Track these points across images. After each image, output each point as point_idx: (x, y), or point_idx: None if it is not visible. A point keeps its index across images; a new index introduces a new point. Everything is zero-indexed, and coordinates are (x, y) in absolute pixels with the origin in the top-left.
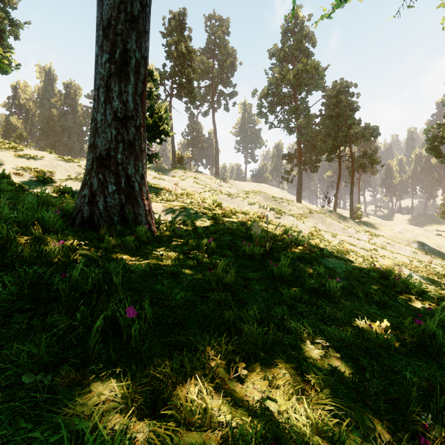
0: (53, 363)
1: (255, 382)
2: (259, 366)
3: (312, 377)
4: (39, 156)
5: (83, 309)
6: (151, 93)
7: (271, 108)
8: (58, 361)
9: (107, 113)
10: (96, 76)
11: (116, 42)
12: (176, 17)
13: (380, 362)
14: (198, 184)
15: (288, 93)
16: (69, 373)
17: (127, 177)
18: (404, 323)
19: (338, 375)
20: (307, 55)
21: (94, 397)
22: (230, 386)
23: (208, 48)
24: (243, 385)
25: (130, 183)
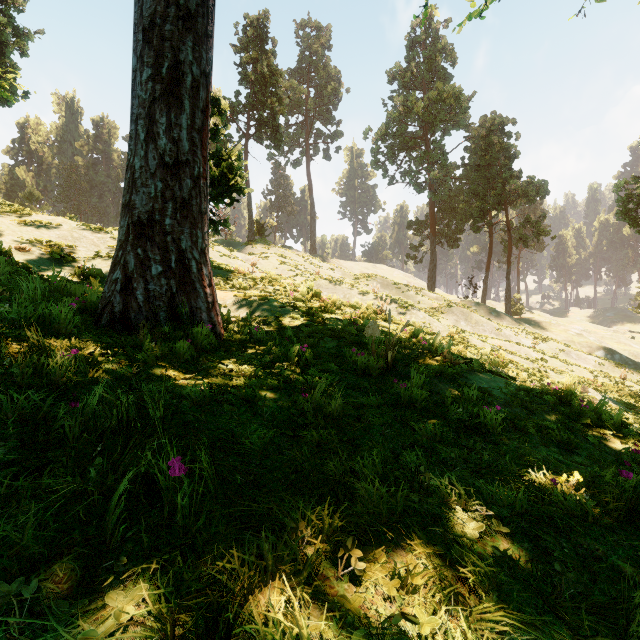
0: (45, 555)
1: (378, 581)
2: (384, 554)
3: (469, 570)
4: (54, 223)
5: (99, 462)
6: (217, 131)
7: (391, 155)
8: (54, 551)
9: (149, 157)
10: (133, 101)
11: (163, 50)
12: (255, 24)
13: (573, 541)
14: (286, 265)
15: (416, 133)
16: (72, 573)
17: (180, 253)
18: (603, 476)
19: (511, 565)
20: (444, 78)
21: (110, 617)
22: (338, 591)
23: (301, 68)
24: (358, 588)
25: (184, 261)
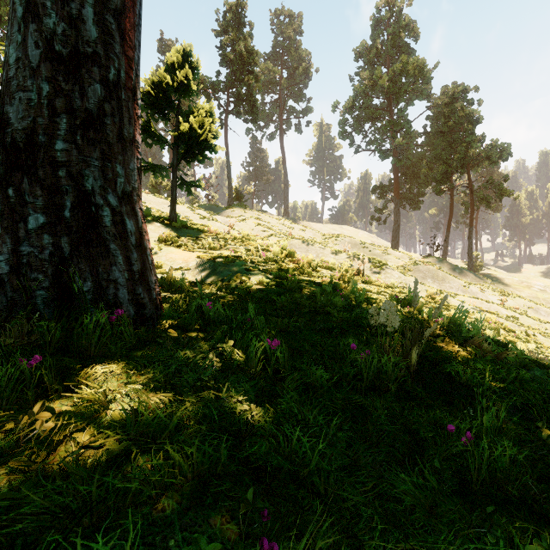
0: None
1: None
2: None
3: None
4: None
5: None
6: (188, 87)
7: (358, 126)
8: None
9: (29, 43)
10: None
11: None
12: (233, 9)
13: None
14: (261, 226)
15: (381, 105)
16: None
17: (80, 195)
18: None
19: None
20: (407, 53)
21: None
22: None
23: (275, 52)
24: None
25: (88, 208)
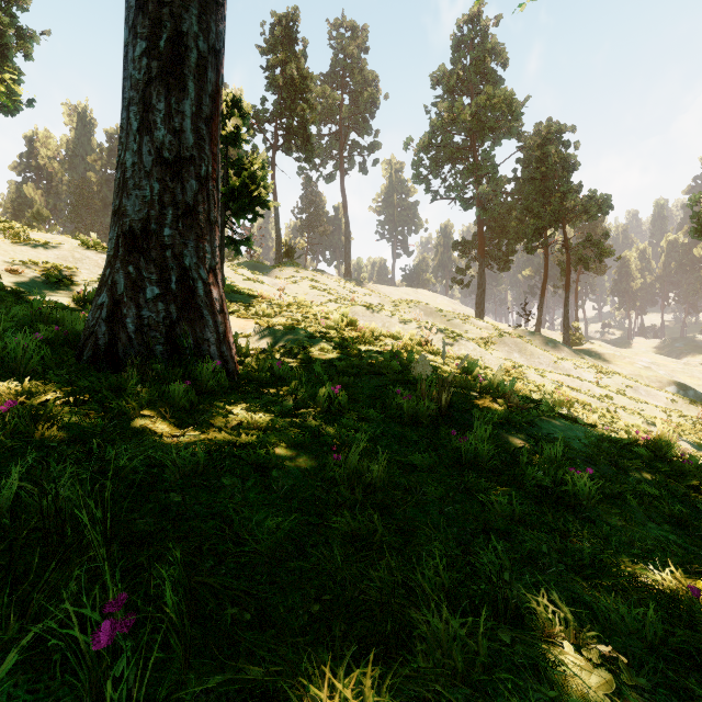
0: None
1: None
2: None
3: None
4: (53, 242)
5: None
6: (238, 136)
7: (435, 168)
8: None
9: (144, 151)
10: (124, 83)
11: (160, 17)
12: (283, 22)
13: None
14: (318, 290)
15: (463, 143)
16: None
17: (182, 271)
18: None
19: None
20: (493, 81)
21: None
22: None
23: (335, 73)
24: None
25: (187, 282)
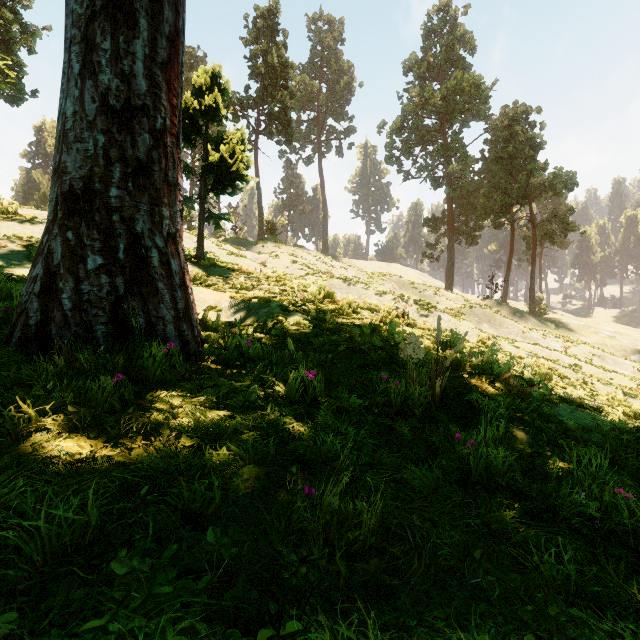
0: None
1: None
2: None
3: None
4: (40, 218)
5: None
6: (217, 112)
7: (407, 150)
8: None
9: (86, 98)
10: (66, 20)
11: None
12: (265, 15)
13: None
14: (297, 264)
15: (433, 126)
16: None
17: (132, 238)
18: None
19: None
20: (462, 67)
21: None
22: None
23: (313, 63)
24: None
25: (138, 250)
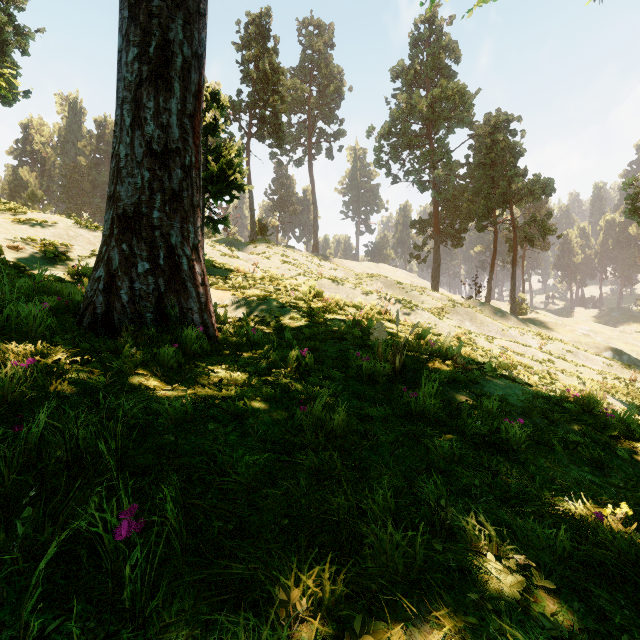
0: None
1: None
2: (403, 634)
3: None
4: (49, 221)
5: (27, 514)
6: (216, 126)
7: (395, 154)
8: None
9: (135, 144)
10: (118, 84)
11: (150, 27)
12: (257, 21)
13: (632, 598)
14: (288, 264)
15: (420, 131)
16: None
17: (169, 249)
18: None
19: None
20: (448, 75)
21: None
22: None
23: (303, 67)
24: None
25: (174, 258)
